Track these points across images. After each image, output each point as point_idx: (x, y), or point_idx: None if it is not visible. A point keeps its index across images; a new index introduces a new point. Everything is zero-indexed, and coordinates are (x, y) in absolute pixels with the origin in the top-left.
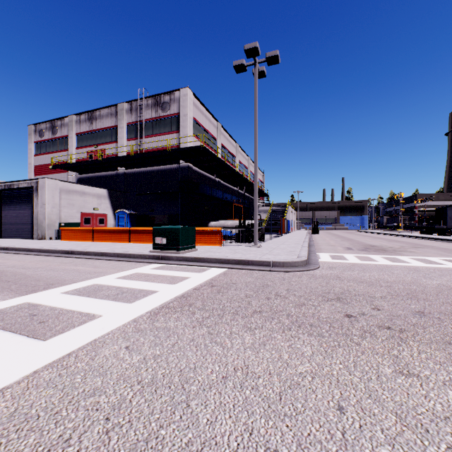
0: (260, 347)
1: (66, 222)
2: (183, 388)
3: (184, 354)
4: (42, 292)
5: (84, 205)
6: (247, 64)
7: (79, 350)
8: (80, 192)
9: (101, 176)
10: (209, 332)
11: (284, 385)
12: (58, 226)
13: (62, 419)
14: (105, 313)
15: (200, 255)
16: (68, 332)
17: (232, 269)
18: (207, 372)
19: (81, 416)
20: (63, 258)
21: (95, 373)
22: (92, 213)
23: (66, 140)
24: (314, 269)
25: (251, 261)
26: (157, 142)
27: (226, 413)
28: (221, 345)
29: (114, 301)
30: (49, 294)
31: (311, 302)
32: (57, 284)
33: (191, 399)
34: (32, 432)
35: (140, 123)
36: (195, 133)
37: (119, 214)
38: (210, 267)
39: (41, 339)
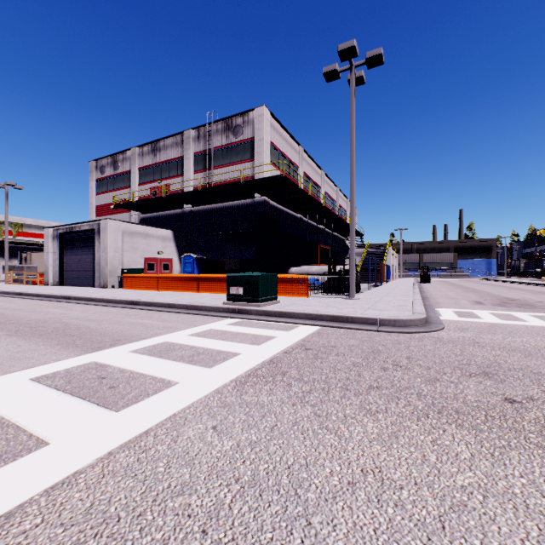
0: (390, 440)
1: (129, 269)
2: (297, 495)
3: (289, 443)
4: (109, 349)
5: (147, 248)
6: (341, 69)
7: (157, 427)
8: (144, 234)
9: (165, 216)
10: (315, 414)
11: (442, 505)
12: (121, 273)
13: (147, 525)
14: (182, 379)
15: (284, 308)
16: (142, 403)
17: (326, 327)
18: (324, 473)
19: (170, 523)
20: (127, 310)
21: (180, 461)
22: (156, 258)
23: (128, 176)
24: (438, 330)
25: (351, 318)
26: (228, 173)
27: (366, 542)
28: (335, 434)
29: (190, 364)
30: (117, 352)
31: (446, 377)
32: (124, 341)
33: (311, 513)
34: (113, 540)
35: (209, 152)
36: (272, 161)
37: (185, 259)
38: (298, 324)
39: (113, 409)
